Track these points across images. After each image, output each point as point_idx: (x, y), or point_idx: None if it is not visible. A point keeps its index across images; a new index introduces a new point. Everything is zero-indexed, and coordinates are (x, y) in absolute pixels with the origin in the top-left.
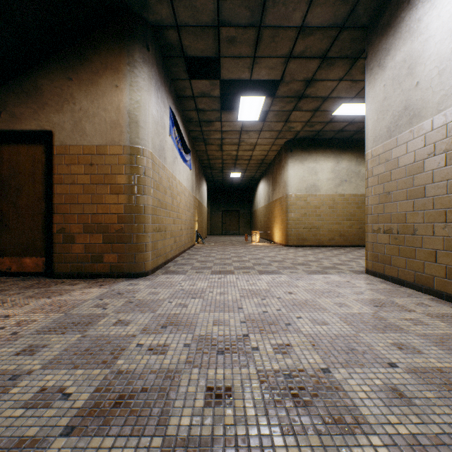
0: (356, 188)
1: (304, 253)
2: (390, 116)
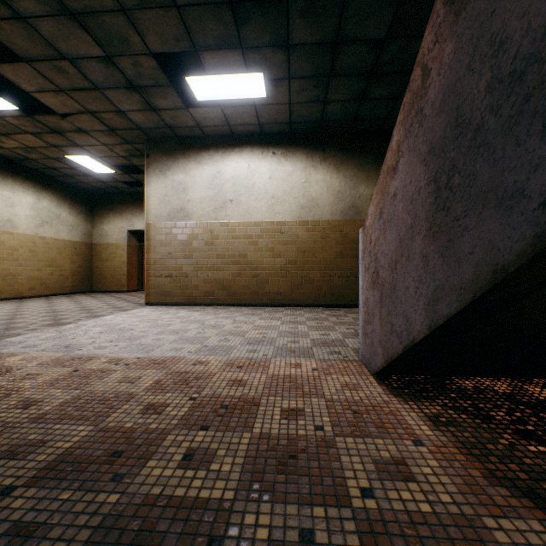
0: (58, 232)
1: (42, 305)
2: (171, 208)
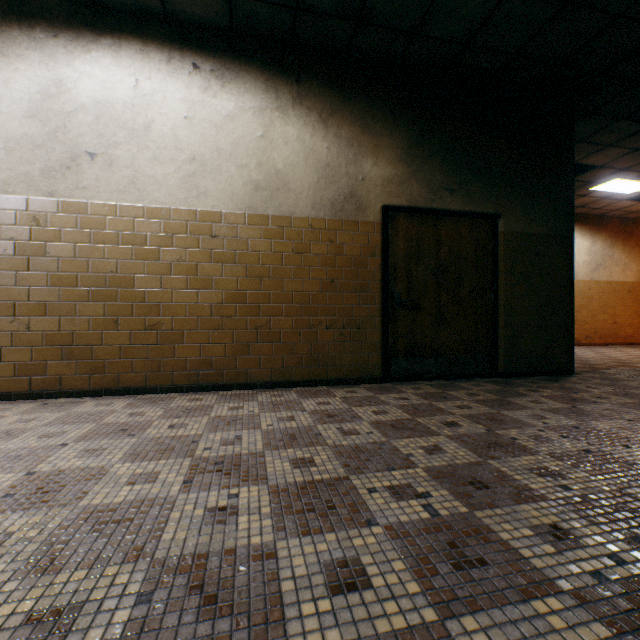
0: None
1: None
2: None
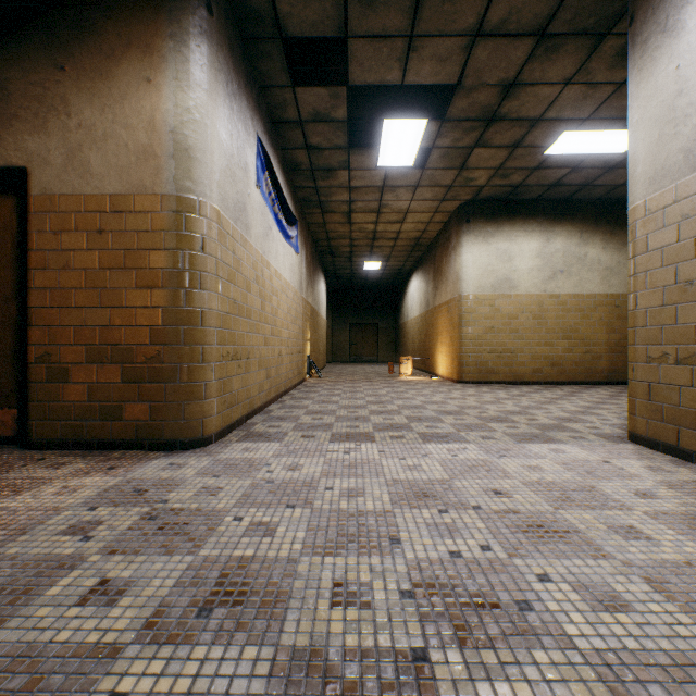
0: (579, 283)
1: (495, 397)
2: (693, 125)
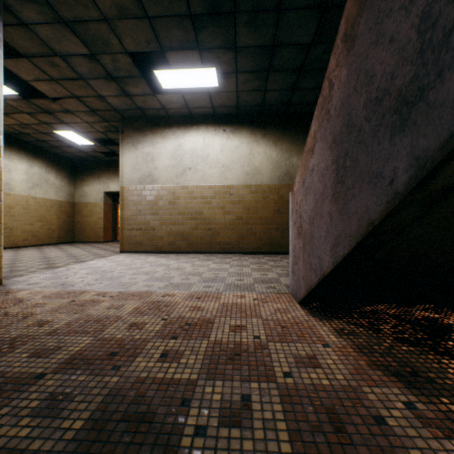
0: (47, 193)
1: (35, 253)
2: (141, 174)
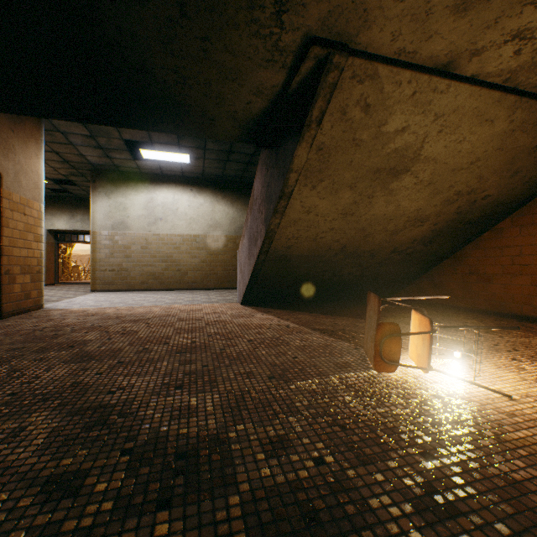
0: None
1: None
2: (114, 221)
